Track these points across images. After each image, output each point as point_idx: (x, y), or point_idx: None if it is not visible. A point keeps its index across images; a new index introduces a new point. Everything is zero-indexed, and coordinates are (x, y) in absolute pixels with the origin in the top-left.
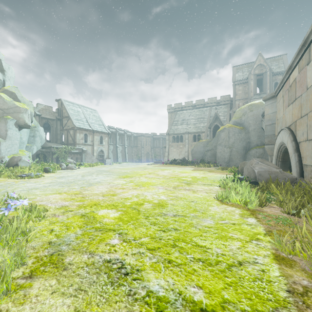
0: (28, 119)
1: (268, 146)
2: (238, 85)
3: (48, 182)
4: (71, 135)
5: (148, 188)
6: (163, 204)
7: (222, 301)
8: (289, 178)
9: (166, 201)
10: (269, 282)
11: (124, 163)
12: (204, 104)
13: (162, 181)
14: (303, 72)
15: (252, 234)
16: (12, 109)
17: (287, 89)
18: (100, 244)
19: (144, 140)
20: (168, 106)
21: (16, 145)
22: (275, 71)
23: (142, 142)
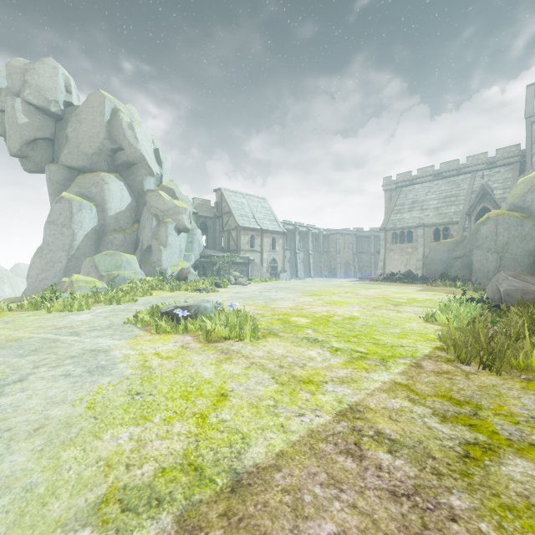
0: (187, 221)
1: None
2: None
3: (228, 296)
4: (233, 238)
5: (341, 306)
6: (354, 318)
7: (375, 352)
8: None
9: (359, 316)
10: (415, 352)
11: (307, 278)
12: (458, 169)
13: (360, 301)
14: None
15: (432, 338)
16: (172, 210)
17: None
18: (299, 332)
19: (341, 241)
20: (385, 180)
21: (176, 254)
22: None
23: (337, 244)
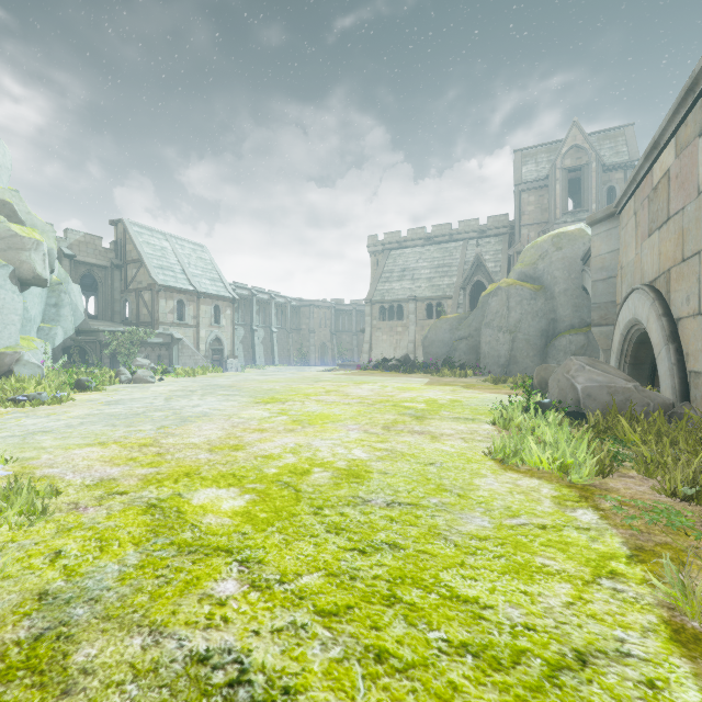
0: (43, 265)
1: (599, 330)
2: (527, 191)
3: (79, 414)
4: (146, 304)
5: (324, 429)
6: (360, 472)
7: None
8: (657, 403)
9: (367, 464)
10: None
11: (270, 367)
12: (450, 235)
13: (356, 411)
14: (690, 154)
15: (595, 557)
16: (4, 242)
17: (647, 196)
18: (184, 599)
19: (316, 316)
20: (371, 238)
21: (13, 326)
22: (609, 162)
23: (310, 319)
